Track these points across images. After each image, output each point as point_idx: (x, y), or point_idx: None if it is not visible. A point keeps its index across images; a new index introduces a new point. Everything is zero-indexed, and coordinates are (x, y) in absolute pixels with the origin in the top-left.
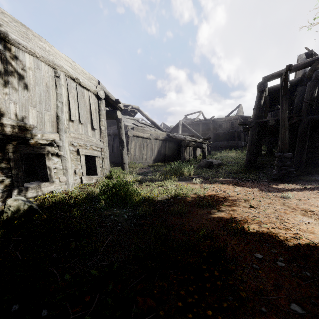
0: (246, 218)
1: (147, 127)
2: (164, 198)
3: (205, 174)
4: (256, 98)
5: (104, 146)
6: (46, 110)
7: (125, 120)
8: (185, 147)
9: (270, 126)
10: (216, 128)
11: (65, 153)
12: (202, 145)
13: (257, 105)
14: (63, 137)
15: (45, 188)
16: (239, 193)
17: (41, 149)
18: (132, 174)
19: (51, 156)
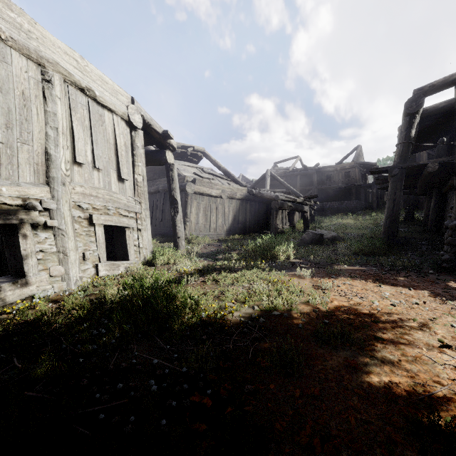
0: (453, 386)
1: (217, 180)
2: (247, 314)
3: (316, 258)
4: (403, 126)
5: (142, 209)
6: (22, 141)
7: (182, 168)
8: (276, 211)
9: (429, 174)
10: (321, 182)
11: (62, 223)
12: (303, 207)
13: (405, 138)
14: (57, 193)
15: (16, 290)
16: (396, 302)
17: (7, 216)
18: (191, 257)
19: (30, 229)
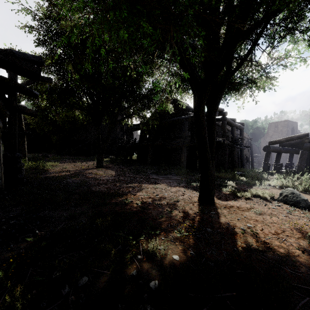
0: None
1: None
2: None
3: None
4: None
5: None
6: None
7: None
8: None
9: None
10: None
11: None
12: None
13: None
14: None
15: None
16: None
17: None
18: None
19: None
